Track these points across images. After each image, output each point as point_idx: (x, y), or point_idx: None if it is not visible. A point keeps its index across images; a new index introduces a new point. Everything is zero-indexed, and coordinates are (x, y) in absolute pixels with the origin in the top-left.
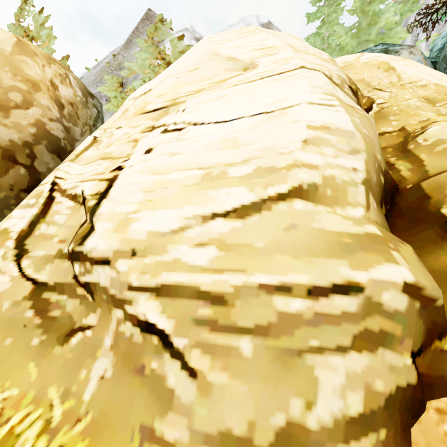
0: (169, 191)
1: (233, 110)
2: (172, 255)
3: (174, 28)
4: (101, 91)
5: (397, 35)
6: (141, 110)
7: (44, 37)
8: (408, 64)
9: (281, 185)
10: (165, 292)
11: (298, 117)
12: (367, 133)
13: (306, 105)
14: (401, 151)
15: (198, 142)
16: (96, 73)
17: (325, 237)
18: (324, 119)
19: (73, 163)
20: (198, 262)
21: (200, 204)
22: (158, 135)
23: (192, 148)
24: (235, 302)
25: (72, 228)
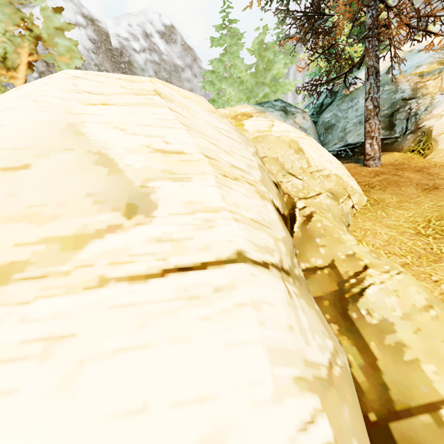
0: None
1: None
2: None
3: None
4: None
5: (286, 86)
6: None
7: None
8: (312, 145)
9: None
10: None
11: None
12: None
13: None
14: (341, 313)
15: None
16: None
17: None
18: None
19: None
20: None
21: None
22: None
23: None
24: None
25: None
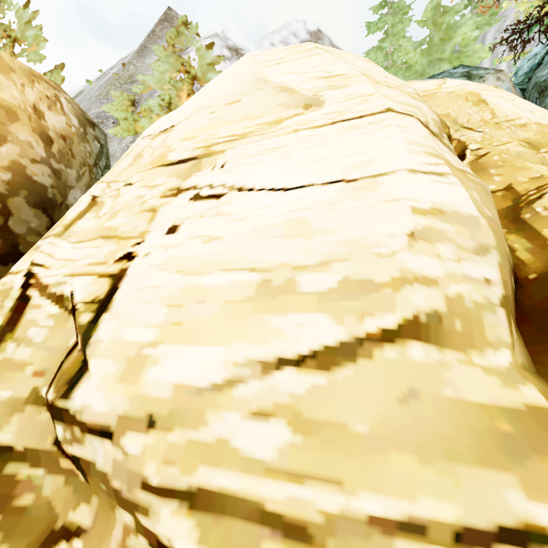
0: (206, 309)
1: (296, 173)
2: (214, 431)
3: (201, 33)
4: (107, 110)
5: (475, 54)
6: (161, 160)
7: (30, 39)
8: (502, 96)
9: (385, 315)
10: (205, 502)
11: (397, 193)
12: (490, 214)
13: (406, 174)
14: (512, 220)
15: (247, 220)
16: (100, 87)
17: (468, 419)
18: (434, 198)
19: (60, 240)
20: (258, 451)
21: (257, 341)
22: (186, 203)
23: (238, 230)
24: (327, 540)
25: (56, 352)
